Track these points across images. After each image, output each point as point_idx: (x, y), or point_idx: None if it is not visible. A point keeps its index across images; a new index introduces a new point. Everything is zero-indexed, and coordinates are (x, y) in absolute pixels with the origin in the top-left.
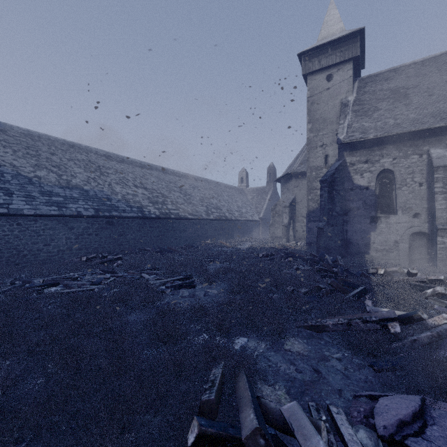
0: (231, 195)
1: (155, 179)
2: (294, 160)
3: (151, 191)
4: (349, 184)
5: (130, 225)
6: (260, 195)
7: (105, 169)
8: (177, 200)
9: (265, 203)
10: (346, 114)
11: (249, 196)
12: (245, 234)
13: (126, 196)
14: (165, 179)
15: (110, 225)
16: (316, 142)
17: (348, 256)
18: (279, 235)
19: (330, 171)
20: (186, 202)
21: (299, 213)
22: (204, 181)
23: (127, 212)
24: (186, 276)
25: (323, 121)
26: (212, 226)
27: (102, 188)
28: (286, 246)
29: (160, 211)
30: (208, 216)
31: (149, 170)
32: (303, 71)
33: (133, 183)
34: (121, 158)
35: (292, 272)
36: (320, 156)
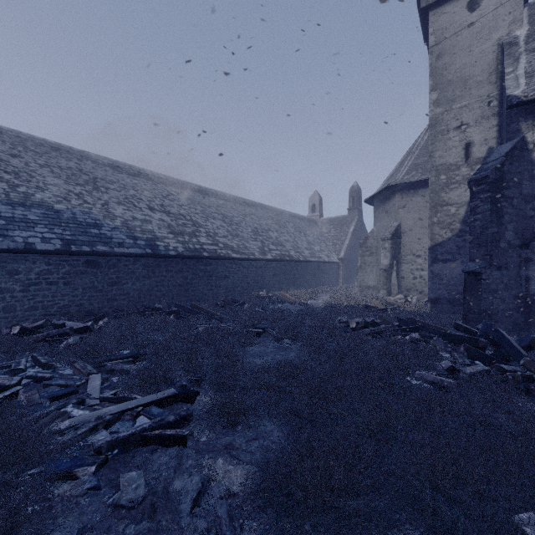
0: (299, 227)
1: (186, 201)
2: (396, 167)
3: (176, 217)
4: (533, 186)
5: (132, 267)
6: (340, 228)
7: (105, 182)
8: (217, 230)
9: (346, 238)
10: (516, 56)
11: (324, 229)
12: (319, 281)
13: (129, 222)
14: (201, 202)
15: (93, 267)
16: (448, 122)
17: (530, 329)
18: (372, 283)
19: (491, 161)
20: (230, 234)
21: (408, 249)
22: (260, 207)
23: (126, 247)
24: (184, 387)
25: (462, 83)
26: (270, 270)
27: (89, 209)
28: (390, 304)
29: (186, 247)
30: (263, 254)
31: (178, 188)
32: (422, 2)
33: (148, 204)
34: (137, 171)
35: (442, 378)
36: (456, 145)
